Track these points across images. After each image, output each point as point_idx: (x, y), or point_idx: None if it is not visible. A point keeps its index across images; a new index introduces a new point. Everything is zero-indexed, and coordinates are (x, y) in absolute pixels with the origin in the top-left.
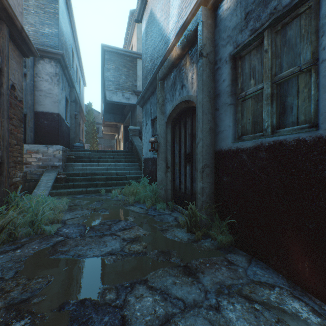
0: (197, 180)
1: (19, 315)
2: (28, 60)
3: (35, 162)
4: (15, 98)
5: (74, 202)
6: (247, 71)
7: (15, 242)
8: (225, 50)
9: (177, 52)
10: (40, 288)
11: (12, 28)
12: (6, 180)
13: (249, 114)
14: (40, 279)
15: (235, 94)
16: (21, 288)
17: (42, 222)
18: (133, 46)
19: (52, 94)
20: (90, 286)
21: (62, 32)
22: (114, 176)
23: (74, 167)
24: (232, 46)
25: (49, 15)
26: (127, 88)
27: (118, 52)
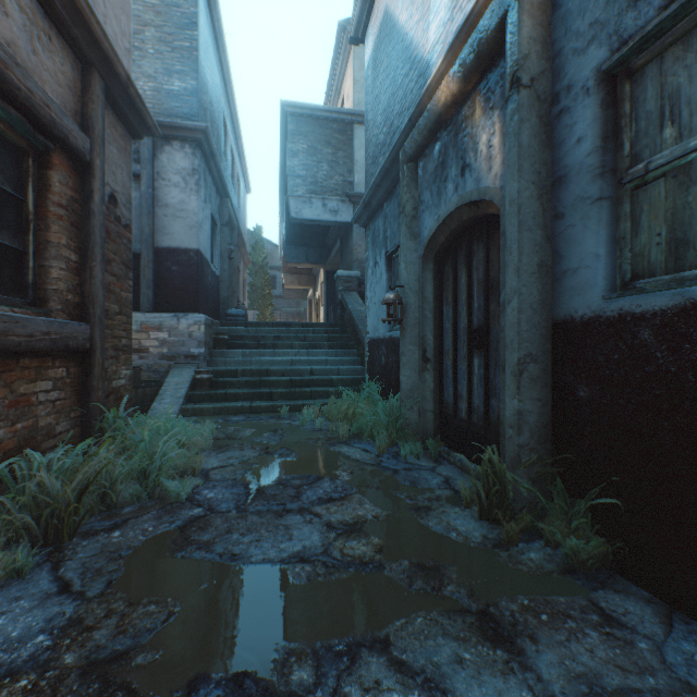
0: (503, 393)
1: (104, 693)
2: (144, 148)
3: (155, 348)
4: (116, 220)
5: (226, 432)
6: (651, 105)
7: (111, 512)
8: (585, 60)
9: (451, 88)
10: (151, 629)
11: (111, 80)
12: (100, 385)
13: (660, 221)
14: (153, 606)
15: (613, 172)
16: (115, 624)
17: (162, 474)
18: (346, 98)
19: (186, 213)
20: (256, 639)
21: (205, 86)
22: (306, 377)
23: (227, 359)
24: (604, 47)
25: (181, 54)
26: (332, 189)
27: (314, 115)
